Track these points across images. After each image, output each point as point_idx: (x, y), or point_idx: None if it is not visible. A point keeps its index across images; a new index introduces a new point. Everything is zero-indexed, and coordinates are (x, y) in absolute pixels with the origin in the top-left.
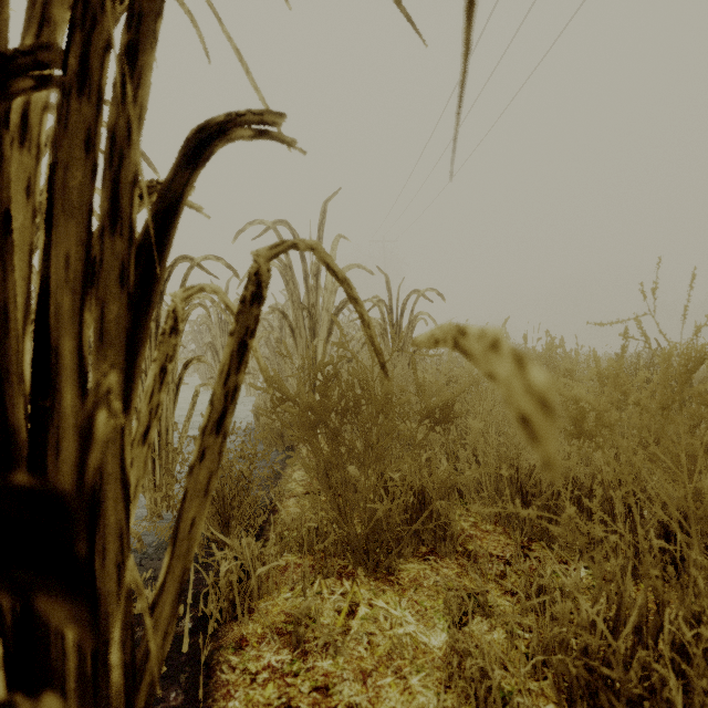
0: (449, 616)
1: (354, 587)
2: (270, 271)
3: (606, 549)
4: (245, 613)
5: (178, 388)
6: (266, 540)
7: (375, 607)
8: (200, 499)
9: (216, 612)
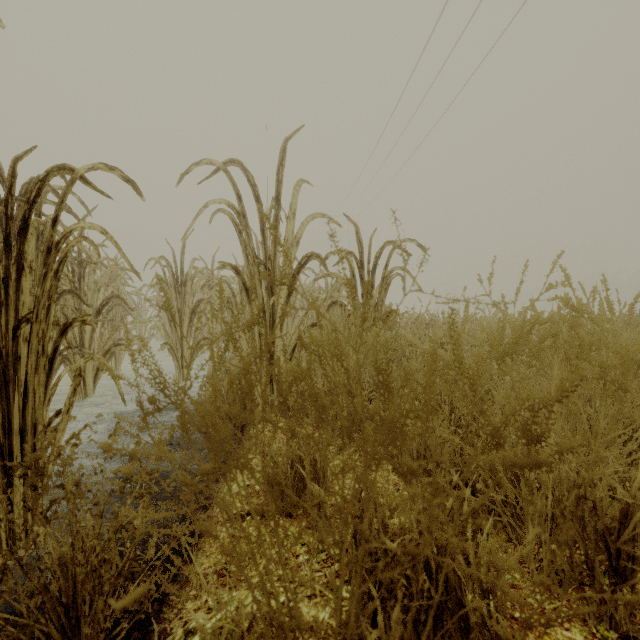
0: None
1: None
2: None
3: None
4: None
5: (52, 364)
6: (159, 638)
7: None
8: None
9: None
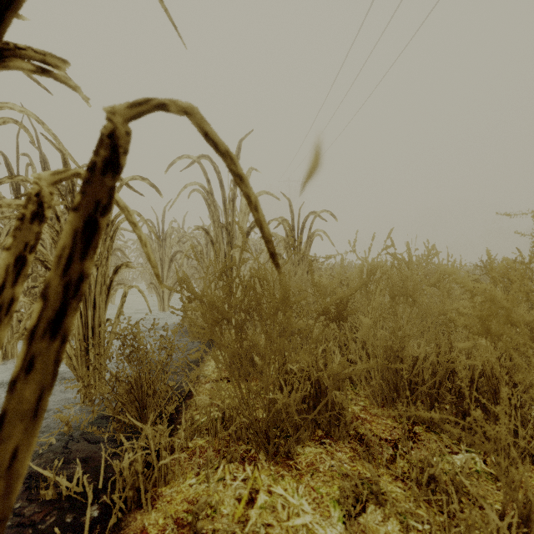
0: (344, 505)
1: (255, 473)
2: (130, 134)
3: (514, 455)
4: (148, 502)
5: (109, 290)
6: (180, 423)
7: (274, 495)
8: (26, 422)
9: (120, 502)
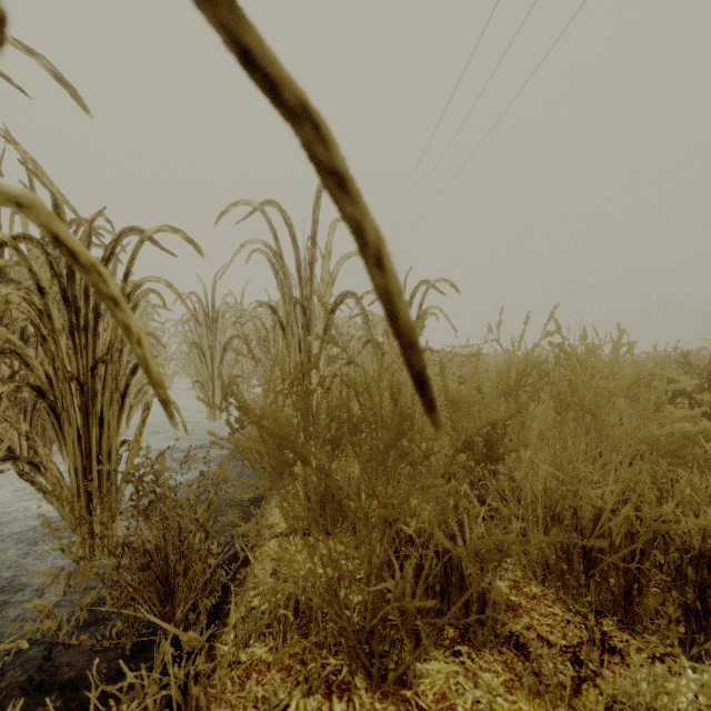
0: None
1: None
2: None
3: None
4: None
5: (124, 399)
6: (228, 612)
7: None
8: None
9: None
